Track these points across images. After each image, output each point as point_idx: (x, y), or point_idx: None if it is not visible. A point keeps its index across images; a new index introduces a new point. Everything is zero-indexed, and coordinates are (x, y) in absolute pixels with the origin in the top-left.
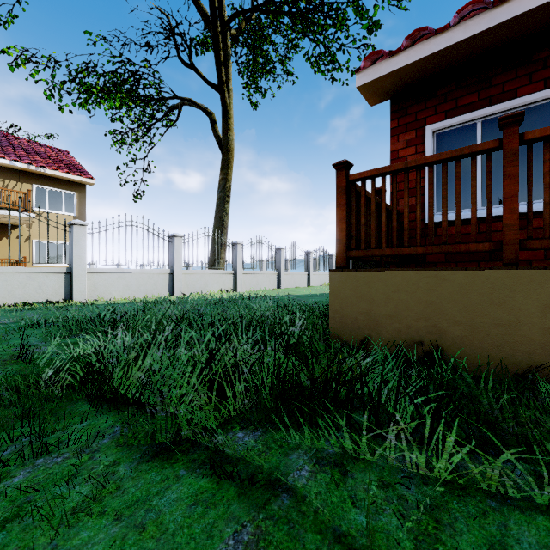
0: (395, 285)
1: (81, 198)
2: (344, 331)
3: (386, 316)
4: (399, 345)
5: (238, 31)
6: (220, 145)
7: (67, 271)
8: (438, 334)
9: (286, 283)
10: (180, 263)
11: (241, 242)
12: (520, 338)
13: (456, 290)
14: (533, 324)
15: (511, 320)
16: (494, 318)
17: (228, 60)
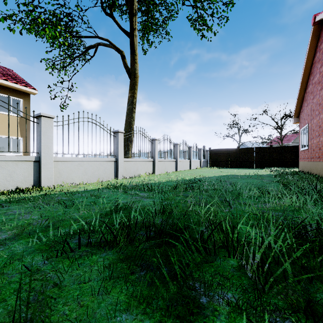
0: None
1: (25, 103)
2: None
3: None
4: None
5: None
6: (129, 73)
7: (35, 160)
8: None
9: (179, 167)
10: (122, 153)
11: (157, 139)
12: None
13: None
14: None
15: None
16: None
17: (135, 15)
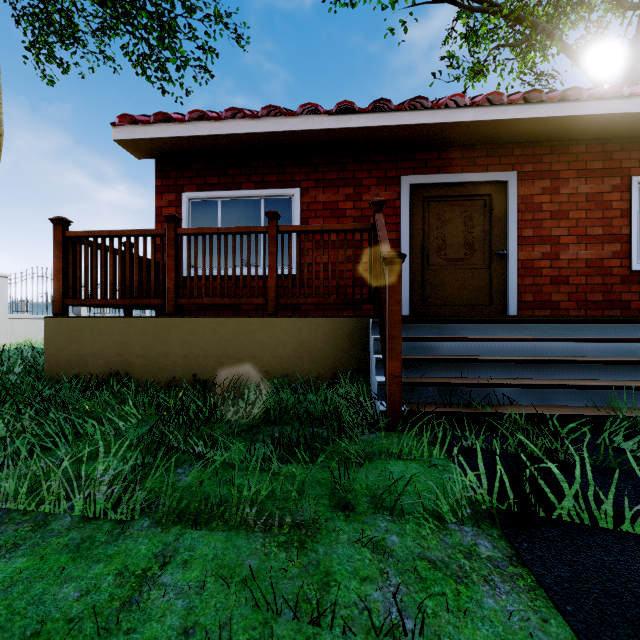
0: (100, 330)
1: None
2: (58, 372)
3: (93, 355)
4: (102, 378)
5: None
6: None
7: None
8: (128, 366)
9: None
10: None
11: (5, 274)
12: (172, 362)
13: (139, 332)
14: (178, 353)
15: (168, 351)
16: (159, 350)
17: None
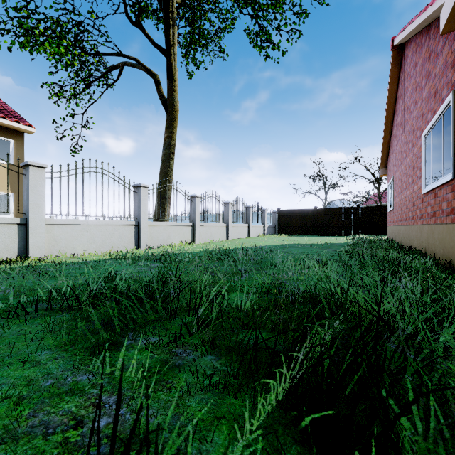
0: None
1: (18, 146)
2: None
3: None
4: None
5: (182, 0)
6: (165, 105)
7: (21, 222)
8: None
9: (232, 234)
10: (146, 214)
11: (198, 195)
12: None
13: None
14: None
15: None
16: None
17: (173, 26)
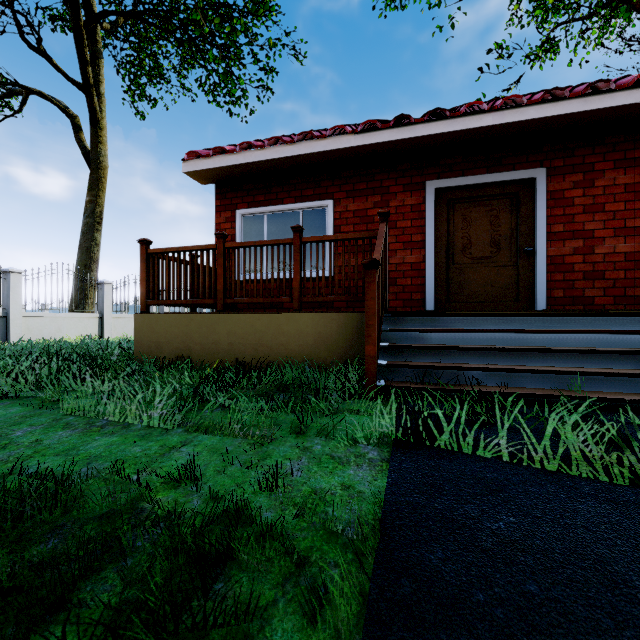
0: (170, 323)
1: None
2: (143, 354)
3: (166, 343)
4: (172, 360)
5: (113, 26)
6: (87, 159)
7: None
8: (190, 351)
9: None
10: (19, 304)
11: (109, 282)
12: (221, 349)
13: (197, 325)
14: (225, 341)
15: (218, 340)
16: (212, 339)
17: (98, 58)
